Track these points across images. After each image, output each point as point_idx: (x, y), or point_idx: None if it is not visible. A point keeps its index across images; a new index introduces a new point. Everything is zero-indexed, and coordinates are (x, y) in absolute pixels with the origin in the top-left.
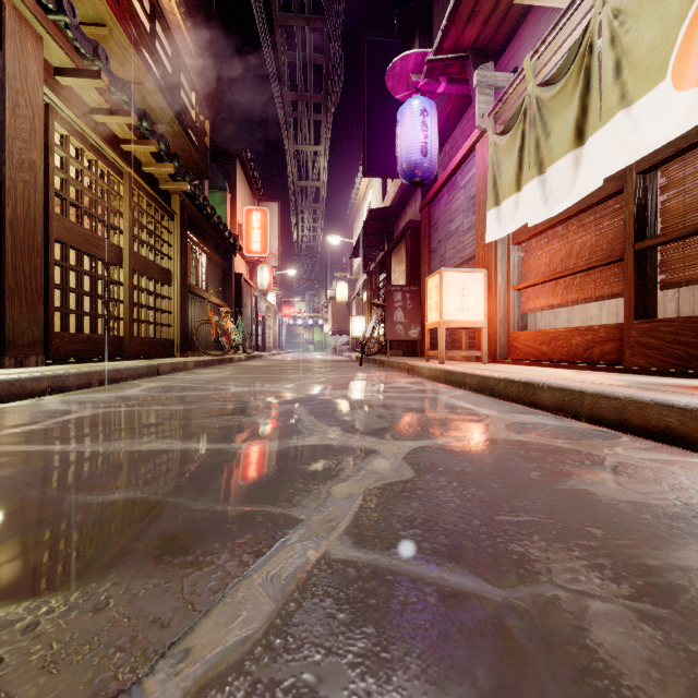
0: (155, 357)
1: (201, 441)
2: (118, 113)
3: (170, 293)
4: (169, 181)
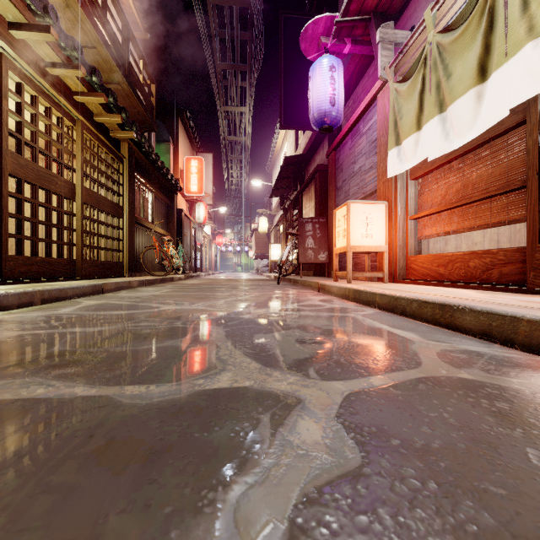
0: (105, 277)
1: (91, 381)
2: (68, 67)
3: (120, 224)
4: (118, 130)
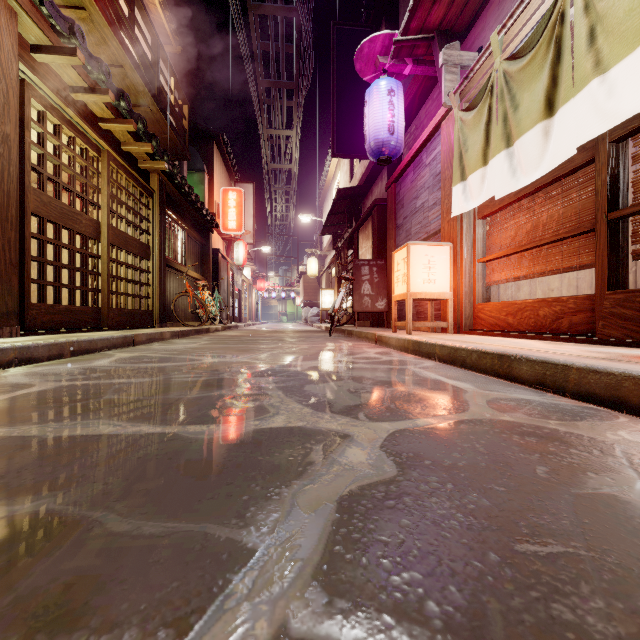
0: (134, 327)
1: (154, 422)
2: (95, 92)
3: (149, 267)
4: (148, 160)
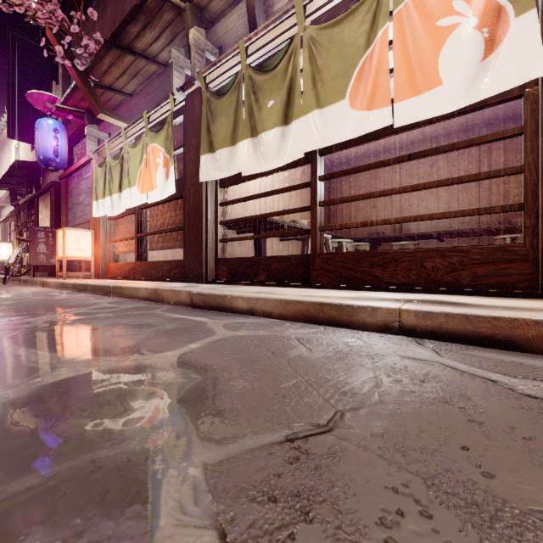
0: None
1: None
2: None
3: None
4: None
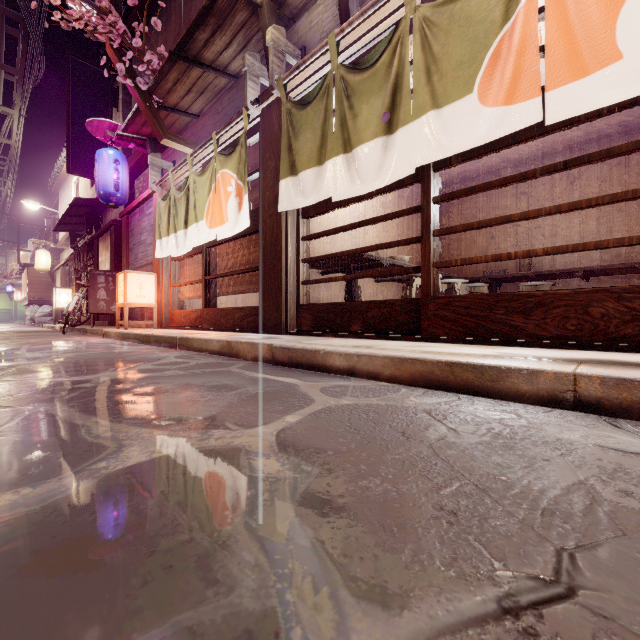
0: None
1: None
2: None
3: None
4: None
